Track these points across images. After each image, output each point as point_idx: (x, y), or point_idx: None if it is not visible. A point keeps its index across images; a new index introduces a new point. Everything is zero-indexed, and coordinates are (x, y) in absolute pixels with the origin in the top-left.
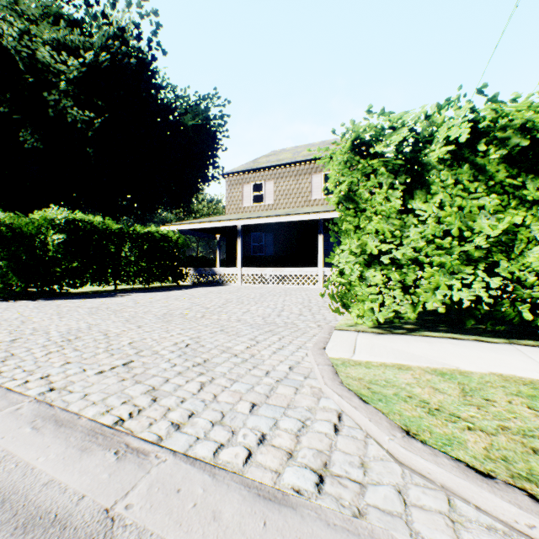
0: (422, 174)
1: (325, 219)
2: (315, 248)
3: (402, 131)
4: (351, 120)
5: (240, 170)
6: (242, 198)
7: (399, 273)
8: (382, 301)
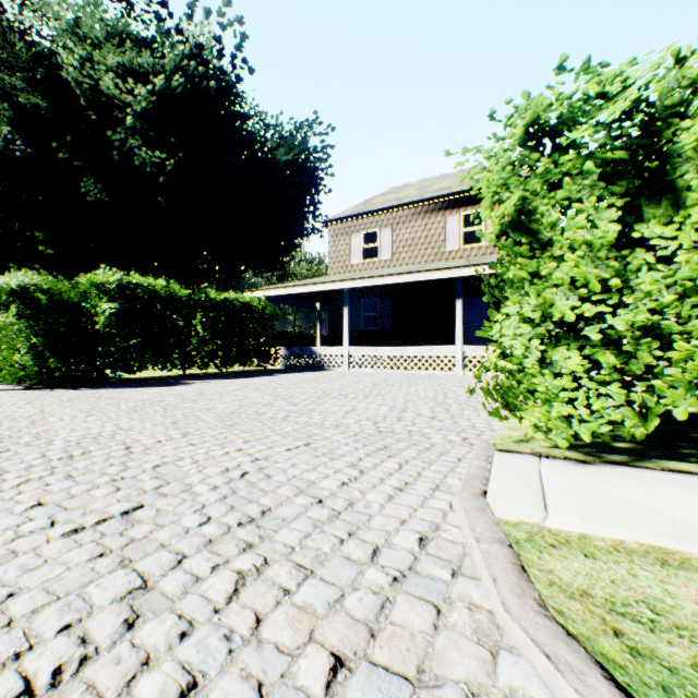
0: (662, 174)
1: (465, 278)
2: (450, 319)
3: (628, 94)
4: (524, 93)
5: (347, 215)
6: (349, 252)
7: (615, 354)
8: (573, 400)
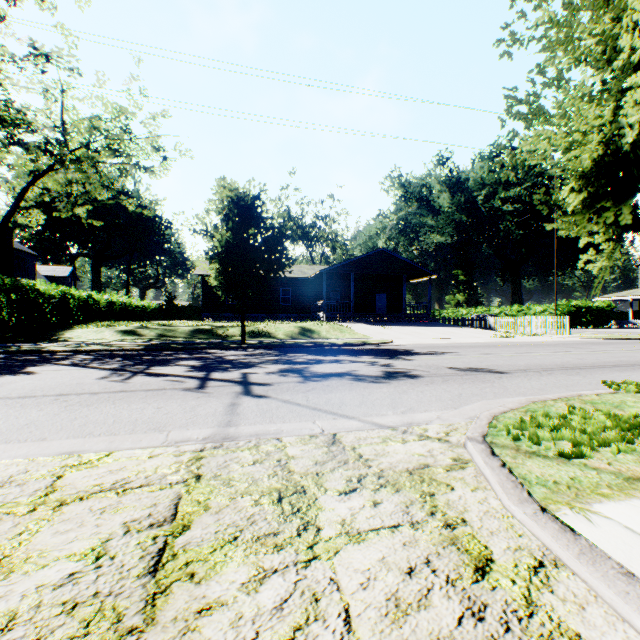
0: None
1: None
2: None
3: None
4: None
5: None
6: None
7: None
8: None
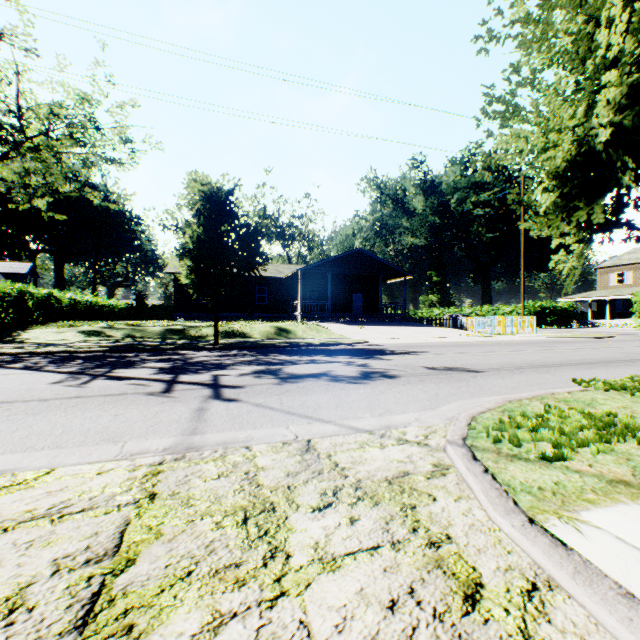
0: None
1: None
2: None
3: None
4: (635, 295)
5: (606, 266)
6: (608, 281)
7: None
8: None
